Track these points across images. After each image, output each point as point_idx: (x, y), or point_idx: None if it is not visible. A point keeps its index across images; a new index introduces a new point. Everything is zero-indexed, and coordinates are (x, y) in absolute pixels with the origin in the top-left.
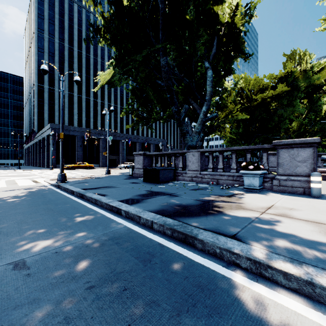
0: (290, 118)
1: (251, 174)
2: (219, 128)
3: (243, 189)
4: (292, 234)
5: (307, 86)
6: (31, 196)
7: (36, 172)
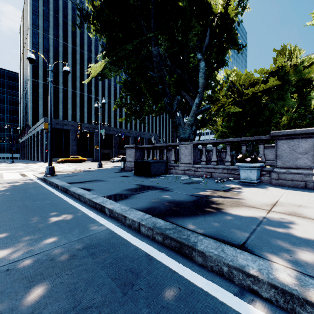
0: (280, 113)
1: (248, 167)
2: (211, 122)
3: (239, 183)
4: None
5: (298, 80)
6: (12, 190)
7: (28, 166)
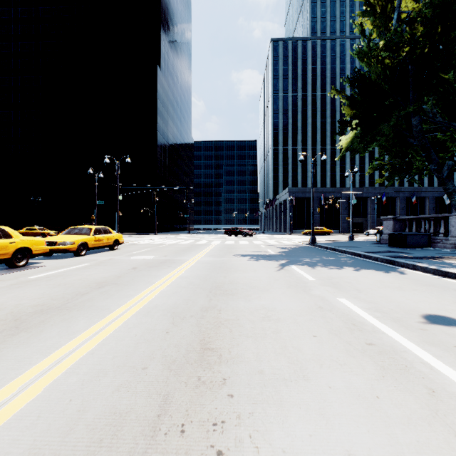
0: None
1: None
2: None
3: None
4: None
5: None
6: (302, 248)
7: (281, 237)
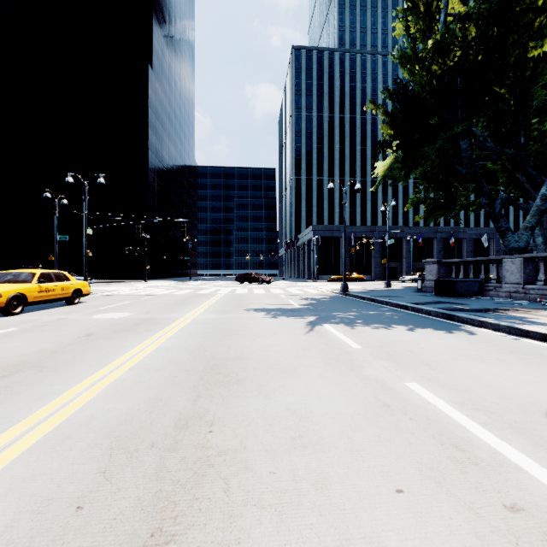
0: None
1: None
2: None
3: None
4: (534, 321)
5: None
6: (333, 298)
7: (306, 284)
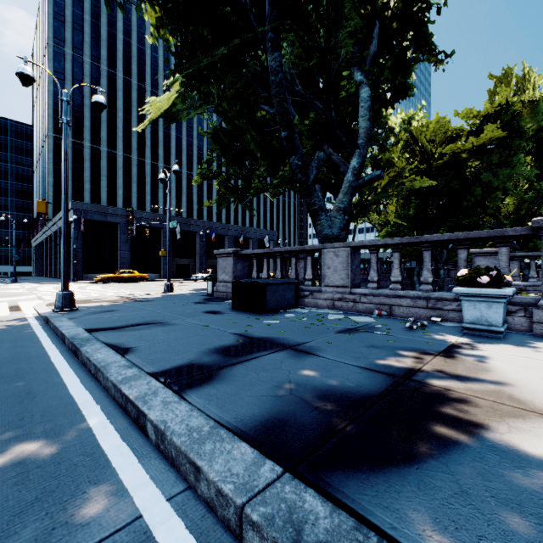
0: (502, 190)
1: (483, 296)
2: (376, 206)
3: (459, 331)
4: None
5: (538, 129)
6: None
7: (38, 289)
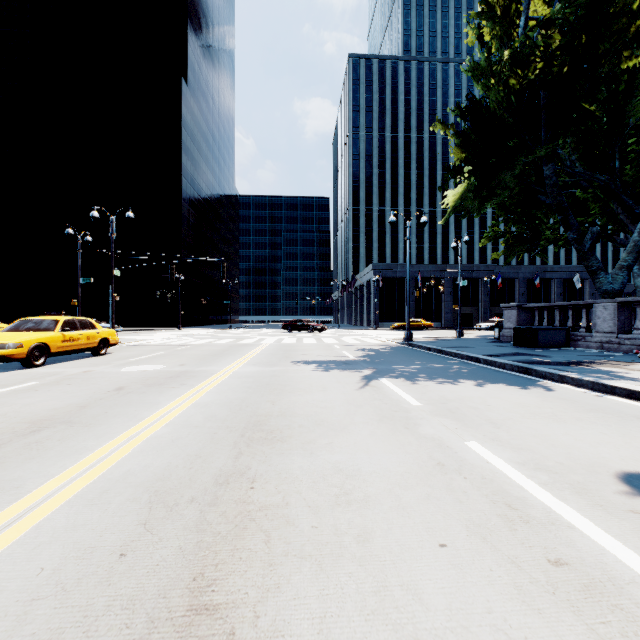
0: None
1: None
2: None
3: None
4: (623, 375)
5: None
6: (394, 349)
7: (364, 332)
